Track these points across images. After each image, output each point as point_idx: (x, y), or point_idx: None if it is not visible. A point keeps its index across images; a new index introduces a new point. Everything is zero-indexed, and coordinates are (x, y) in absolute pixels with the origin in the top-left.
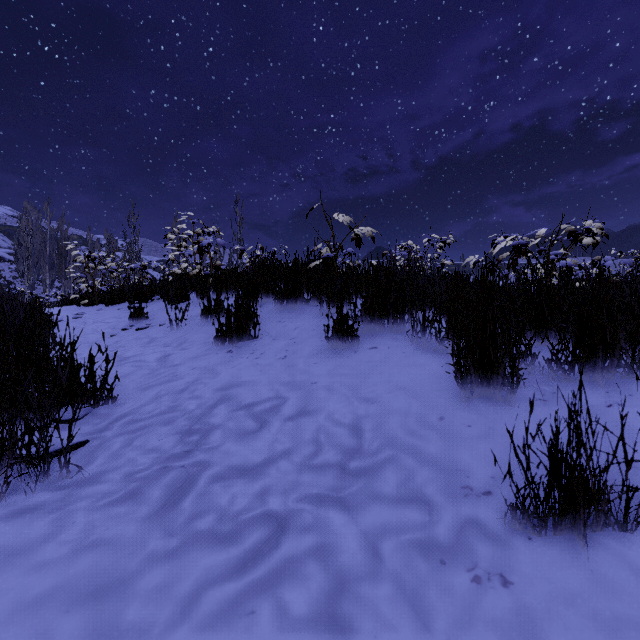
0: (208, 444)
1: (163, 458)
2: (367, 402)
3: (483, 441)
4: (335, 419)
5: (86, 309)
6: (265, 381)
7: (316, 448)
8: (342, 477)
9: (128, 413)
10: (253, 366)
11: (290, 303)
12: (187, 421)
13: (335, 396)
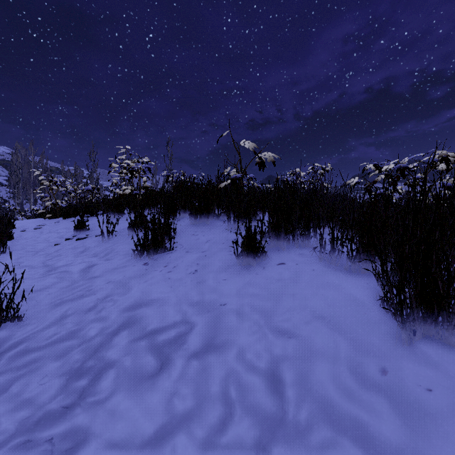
0: (94, 395)
1: (32, 420)
2: (283, 335)
3: None
4: (247, 360)
5: (48, 221)
6: (174, 299)
7: (225, 411)
8: None
9: (25, 339)
10: (164, 281)
11: (203, 218)
12: (81, 354)
13: (246, 324)
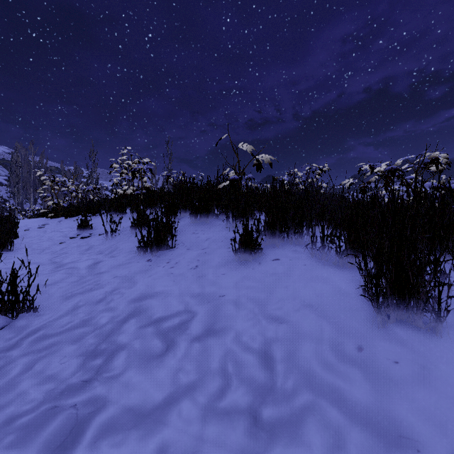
0: (109, 371)
1: (57, 391)
2: (275, 321)
3: (420, 388)
4: (243, 342)
5: (51, 220)
6: (176, 292)
7: (223, 382)
8: (254, 433)
9: (42, 326)
10: (167, 275)
11: (203, 217)
12: (95, 338)
13: (242, 312)
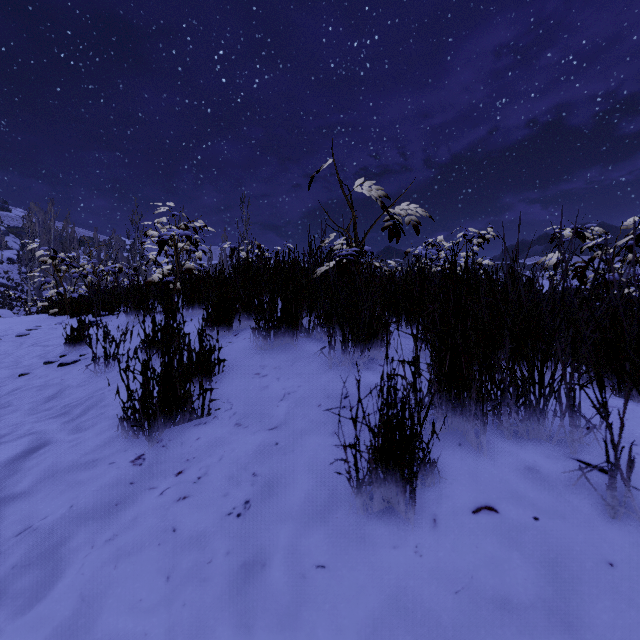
0: None
1: None
2: None
3: None
4: None
5: (50, 320)
6: None
7: None
8: None
9: None
10: (158, 541)
11: (280, 335)
12: None
13: None
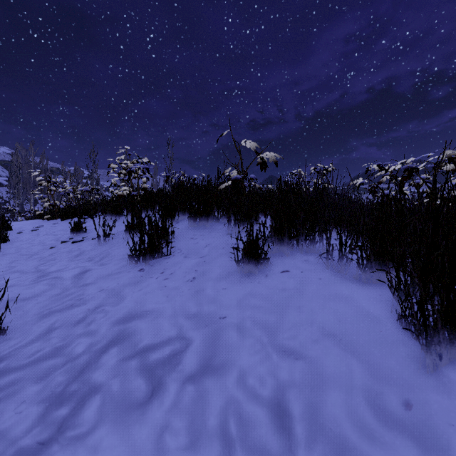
0: (75, 428)
1: None
2: (289, 356)
3: None
4: (249, 386)
5: (46, 222)
6: (169, 311)
7: (223, 452)
8: None
9: (5, 356)
10: (160, 289)
11: (202, 221)
12: (65, 375)
13: (247, 341)
